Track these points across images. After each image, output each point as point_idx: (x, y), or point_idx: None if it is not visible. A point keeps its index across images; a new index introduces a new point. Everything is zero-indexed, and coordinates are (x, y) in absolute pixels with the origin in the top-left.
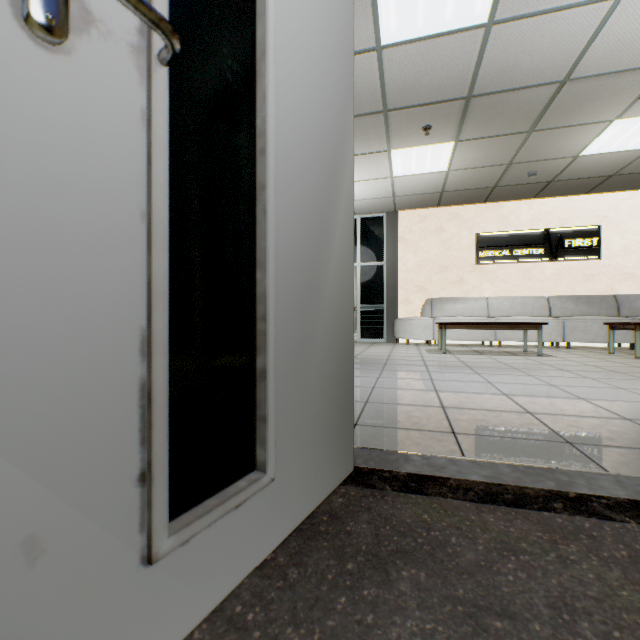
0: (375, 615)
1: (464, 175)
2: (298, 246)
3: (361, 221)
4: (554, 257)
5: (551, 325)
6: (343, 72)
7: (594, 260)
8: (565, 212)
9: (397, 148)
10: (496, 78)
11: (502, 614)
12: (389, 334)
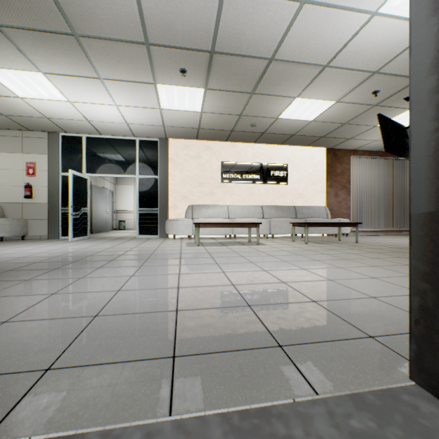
0: None
1: (213, 118)
2: None
3: (140, 142)
4: (265, 181)
5: (264, 224)
6: None
7: (285, 185)
8: (271, 154)
9: (162, 83)
10: (230, 41)
11: None
12: (162, 231)
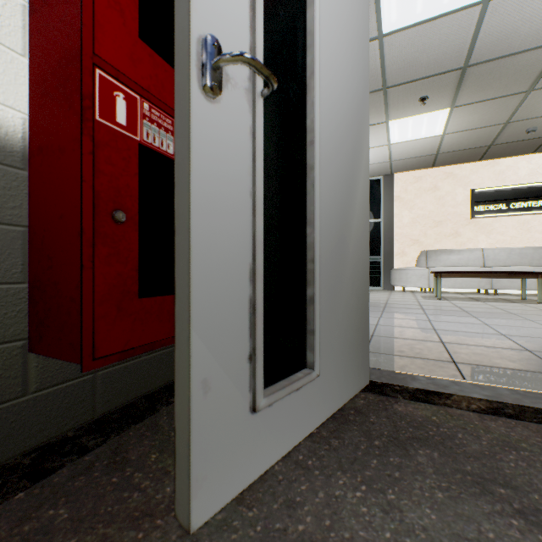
0: (400, 473)
1: (459, 137)
2: (332, 208)
3: None
4: None
5: None
6: (362, 72)
7: None
8: None
9: (394, 119)
10: (493, 47)
11: (505, 485)
12: (386, 282)
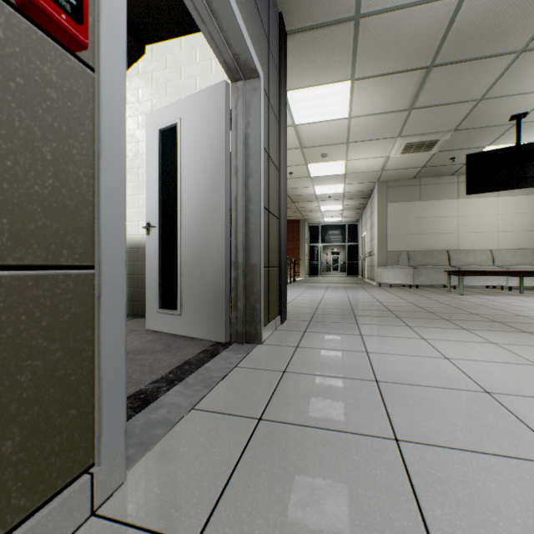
0: (153, 343)
1: None
2: (191, 247)
3: None
4: None
5: None
6: (217, 163)
7: None
8: None
9: None
10: None
11: (138, 353)
12: None
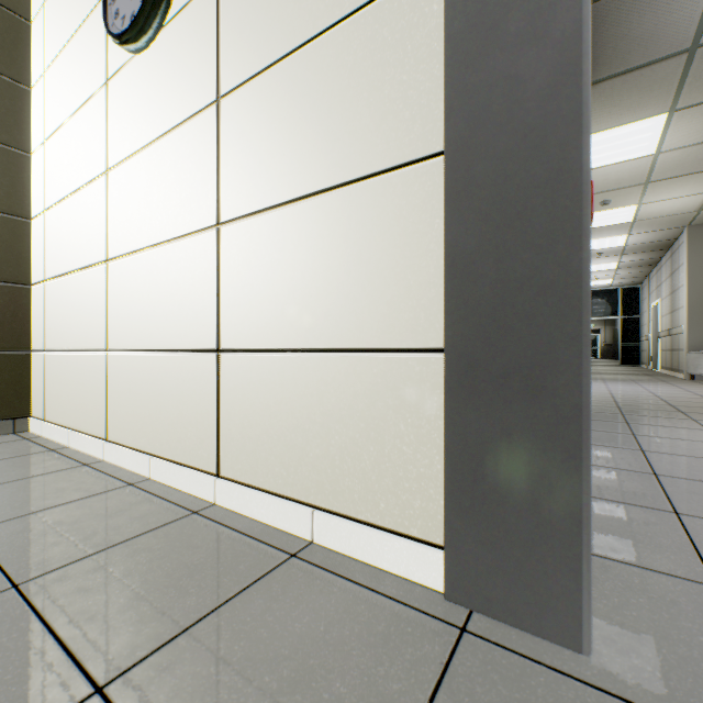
0: None
1: None
2: None
3: None
4: None
5: None
6: None
7: None
8: None
9: None
10: None
11: None
12: None
